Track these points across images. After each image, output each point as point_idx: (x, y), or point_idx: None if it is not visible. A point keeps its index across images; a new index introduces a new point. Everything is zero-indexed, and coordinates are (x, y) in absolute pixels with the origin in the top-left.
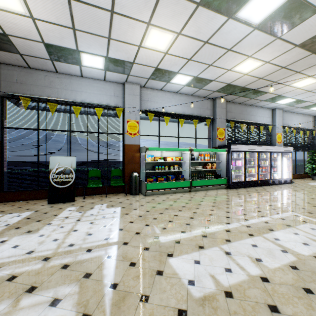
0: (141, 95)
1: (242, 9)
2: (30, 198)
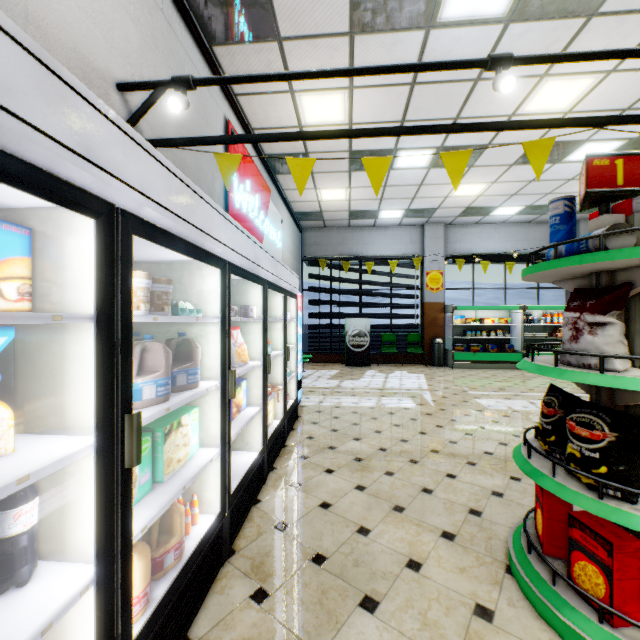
0: (446, 235)
1: (568, 157)
2: (325, 361)
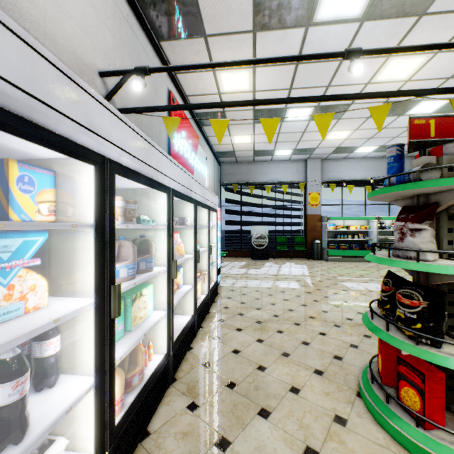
0: (323, 167)
1: (409, 111)
2: (237, 256)
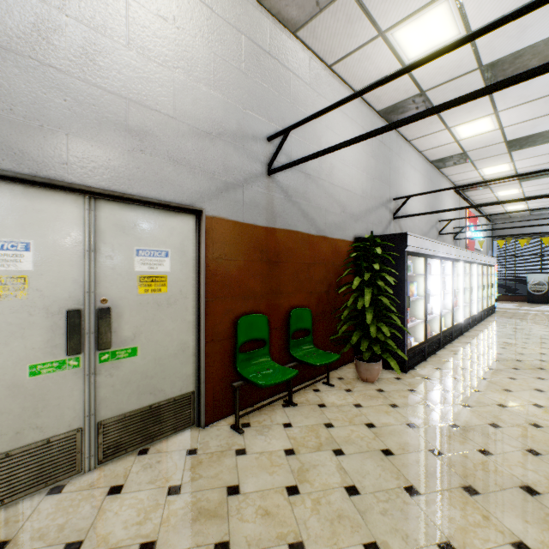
0: None
1: None
2: (510, 300)
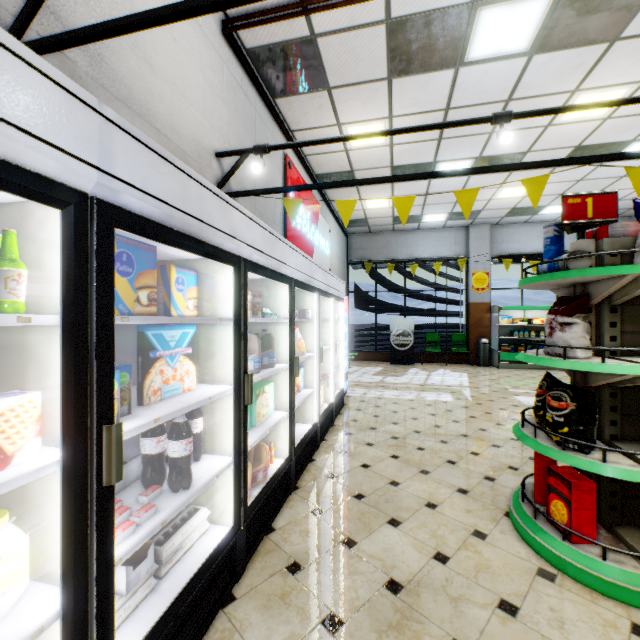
0: (493, 235)
1: None
2: (370, 359)
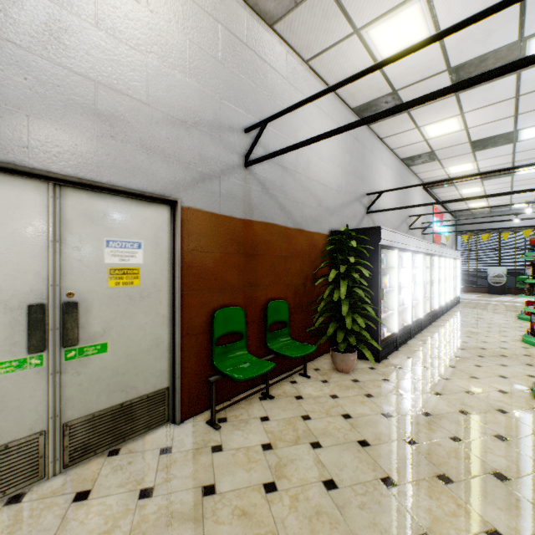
0: None
1: None
2: (472, 291)
